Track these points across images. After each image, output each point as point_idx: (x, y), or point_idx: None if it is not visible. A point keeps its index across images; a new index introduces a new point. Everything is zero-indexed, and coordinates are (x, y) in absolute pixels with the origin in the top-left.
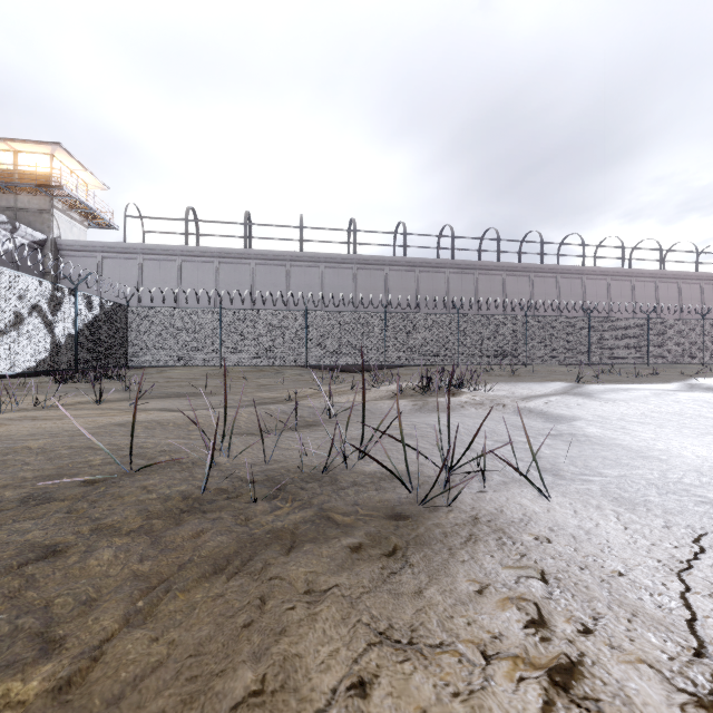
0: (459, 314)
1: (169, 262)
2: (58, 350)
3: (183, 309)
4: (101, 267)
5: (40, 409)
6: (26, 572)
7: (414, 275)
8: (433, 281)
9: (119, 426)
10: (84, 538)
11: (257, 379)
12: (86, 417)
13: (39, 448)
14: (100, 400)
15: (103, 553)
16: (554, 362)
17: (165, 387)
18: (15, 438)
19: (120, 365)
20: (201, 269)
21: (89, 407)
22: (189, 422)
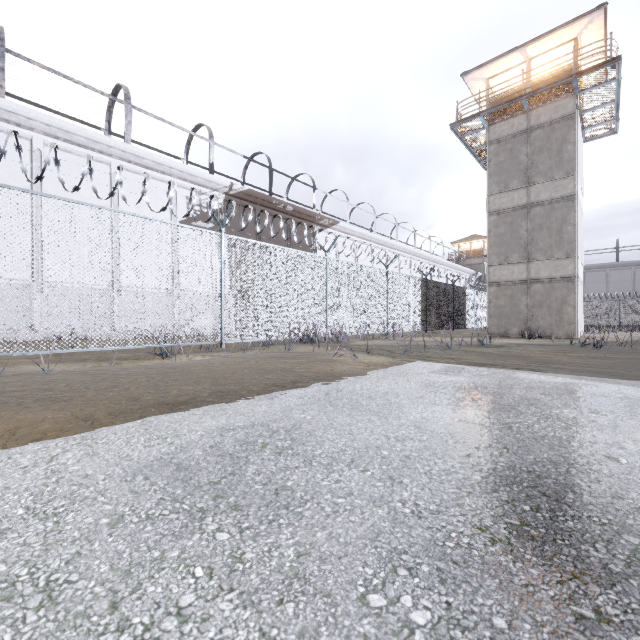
0: None
1: None
2: None
3: None
4: None
5: None
6: None
7: None
8: None
9: None
10: None
11: None
12: None
13: None
14: None
15: None
16: None
17: None
18: None
19: None
20: None
21: None
22: None
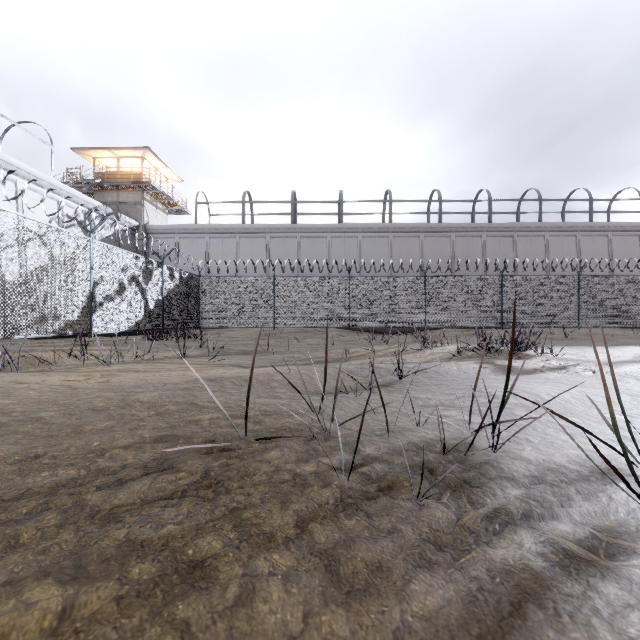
0: (502, 276)
1: (230, 239)
2: (149, 313)
3: (243, 277)
4: (178, 246)
5: (139, 362)
6: (176, 616)
7: (450, 240)
8: (469, 245)
9: (210, 381)
10: (232, 549)
11: (304, 339)
12: (176, 370)
13: (149, 402)
14: (184, 355)
15: (268, 586)
16: (612, 325)
17: (231, 345)
18: (126, 390)
19: (194, 326)
20: (255, 243)
21: (176, 361)
22: (270, 380)
